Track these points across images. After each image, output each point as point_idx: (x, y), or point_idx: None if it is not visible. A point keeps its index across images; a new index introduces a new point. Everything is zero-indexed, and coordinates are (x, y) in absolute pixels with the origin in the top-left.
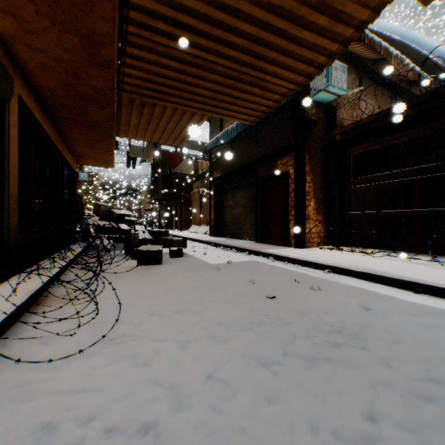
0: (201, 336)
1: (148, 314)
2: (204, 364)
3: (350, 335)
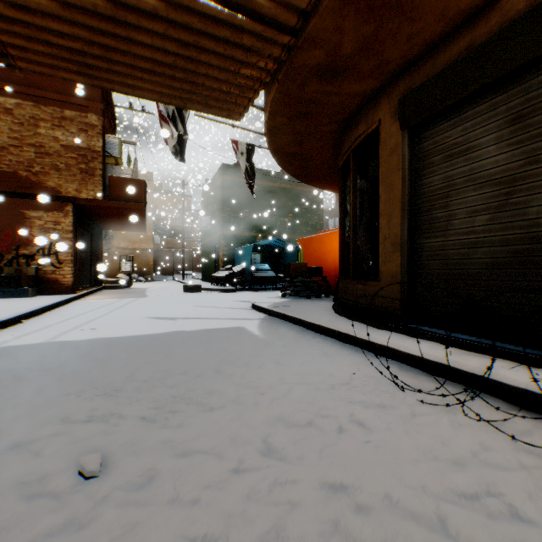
0: (267, 388)
1: (358, 422)
2: (263, 370)
3: (113, 388)
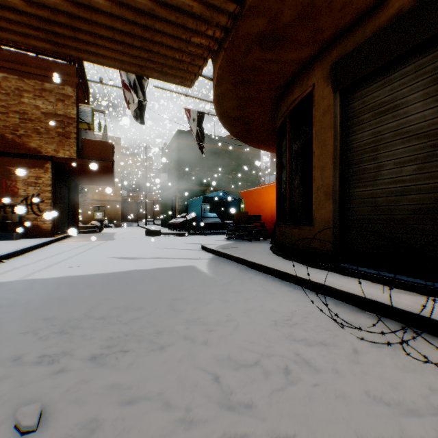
0: (215, 325)
1: (303, 362)
2: (211, 307)
3: (71, 325)
